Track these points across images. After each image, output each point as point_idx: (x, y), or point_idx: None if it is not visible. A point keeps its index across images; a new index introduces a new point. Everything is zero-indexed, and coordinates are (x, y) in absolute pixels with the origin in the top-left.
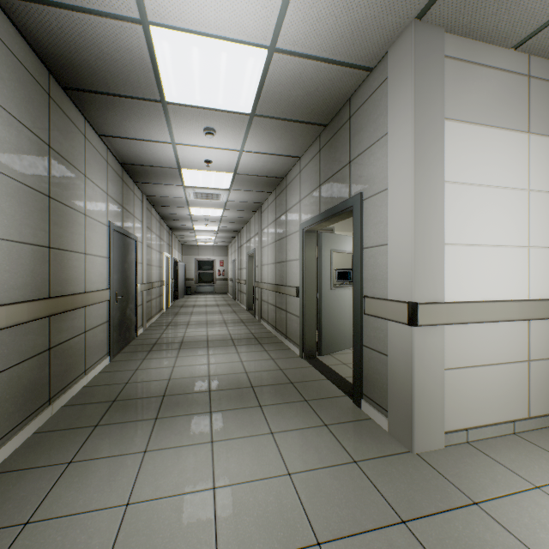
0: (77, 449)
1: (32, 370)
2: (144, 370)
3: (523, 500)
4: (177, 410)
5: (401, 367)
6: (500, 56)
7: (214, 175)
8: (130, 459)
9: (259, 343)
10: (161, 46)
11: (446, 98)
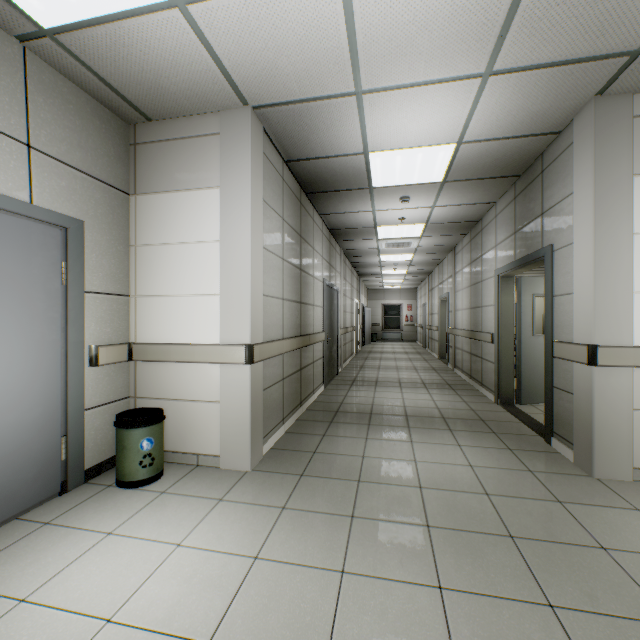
0: (325, 430)
1: (295, 380)
2: (351, 397)
3: None
4: (382, 422)
5: (582, 403)
6: None
7: (405, 228)
8: (358, 440)
9: (451, 388)
10: (374, 161)
11: (636, 155)
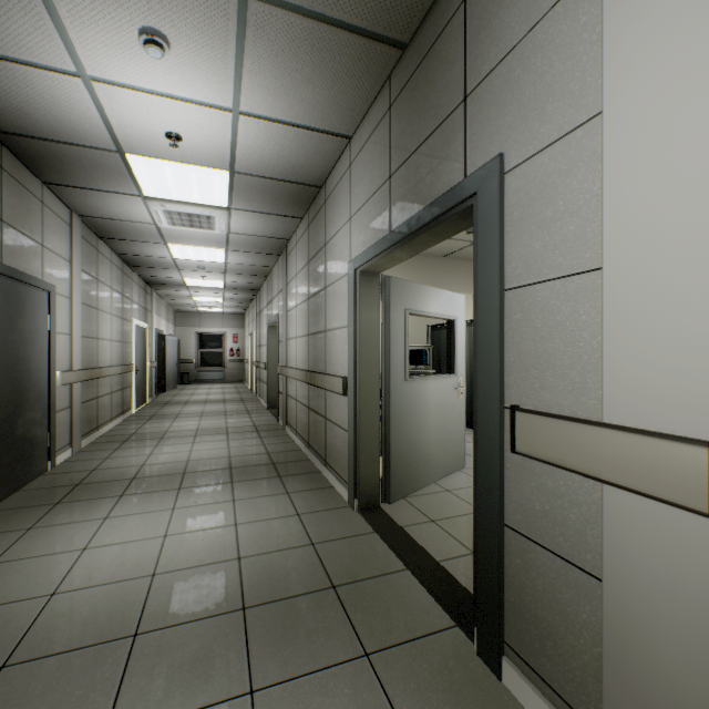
0: None
1: None
2: (9, 564)
3: None
4: None
5: (665, 638)
6: None
7: (193, 173)
8: None
9: (278, 475)
10: None
11: None
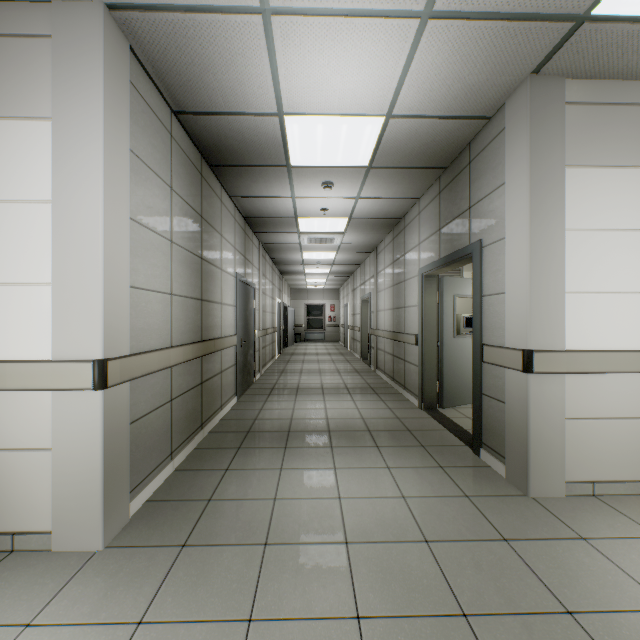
0: (229, 461)
1: (193, 398)
2: (268, 410)
3: (638, 543)
4: (302, 443)
5: (517, 414)
6: (637, 90)
7: (328, 221)
8: (271, 472)
9: (375, 393)
10: (292, 128)
11: (568, 145)
